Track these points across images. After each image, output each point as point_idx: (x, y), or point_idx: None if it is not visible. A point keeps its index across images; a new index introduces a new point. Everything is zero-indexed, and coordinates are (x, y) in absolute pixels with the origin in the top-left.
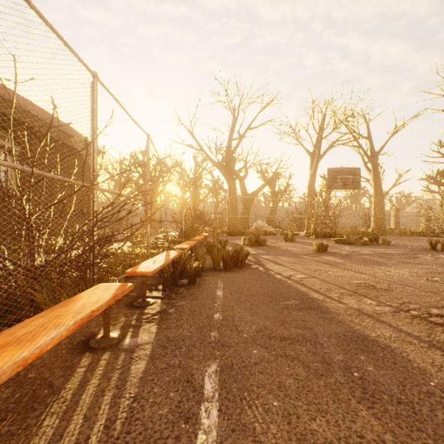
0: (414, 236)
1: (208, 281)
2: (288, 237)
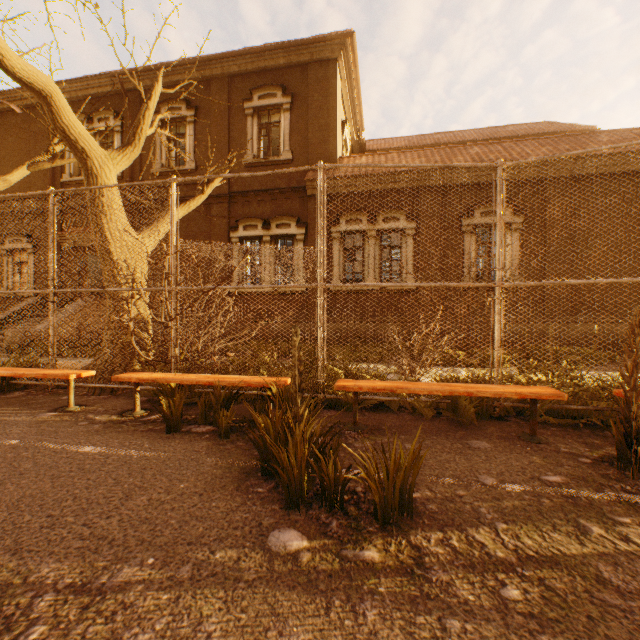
0: None
1: (177, 444)
2: None
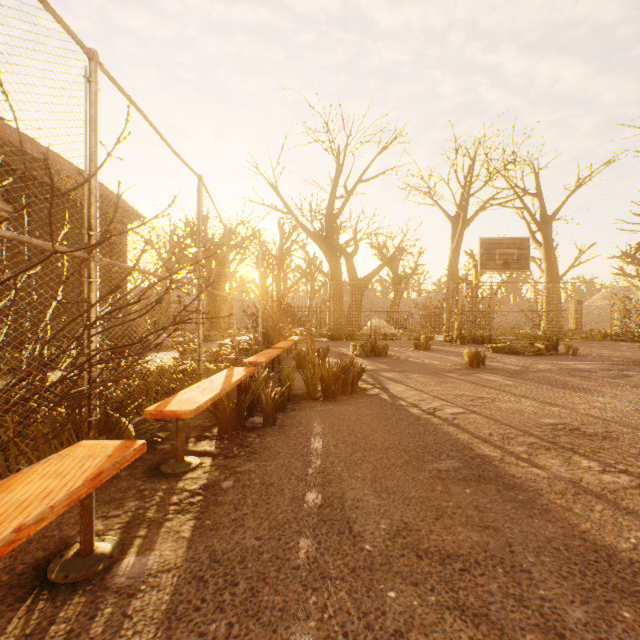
0: (608, 342)
1: (297, 419)
2: (421, 343)
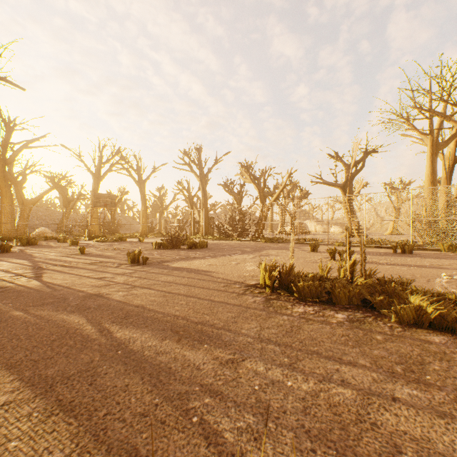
0: (159, 237)
1: None
2: (62, 239)
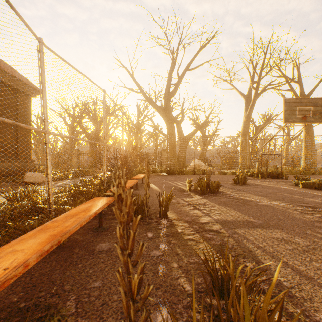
0: None
1: None
2: (239, 179)
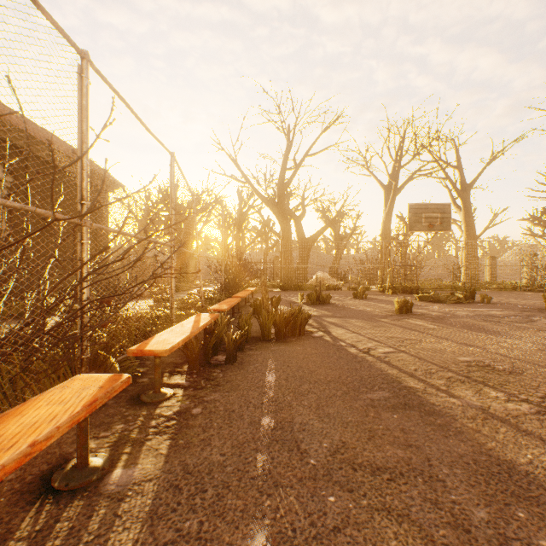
0: (517, 292)
1: (254, 358)
2: (359, 293)
